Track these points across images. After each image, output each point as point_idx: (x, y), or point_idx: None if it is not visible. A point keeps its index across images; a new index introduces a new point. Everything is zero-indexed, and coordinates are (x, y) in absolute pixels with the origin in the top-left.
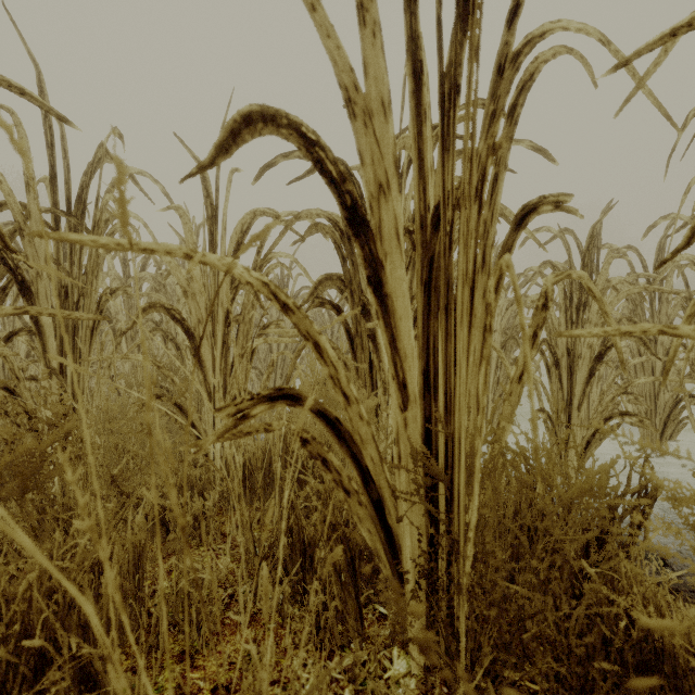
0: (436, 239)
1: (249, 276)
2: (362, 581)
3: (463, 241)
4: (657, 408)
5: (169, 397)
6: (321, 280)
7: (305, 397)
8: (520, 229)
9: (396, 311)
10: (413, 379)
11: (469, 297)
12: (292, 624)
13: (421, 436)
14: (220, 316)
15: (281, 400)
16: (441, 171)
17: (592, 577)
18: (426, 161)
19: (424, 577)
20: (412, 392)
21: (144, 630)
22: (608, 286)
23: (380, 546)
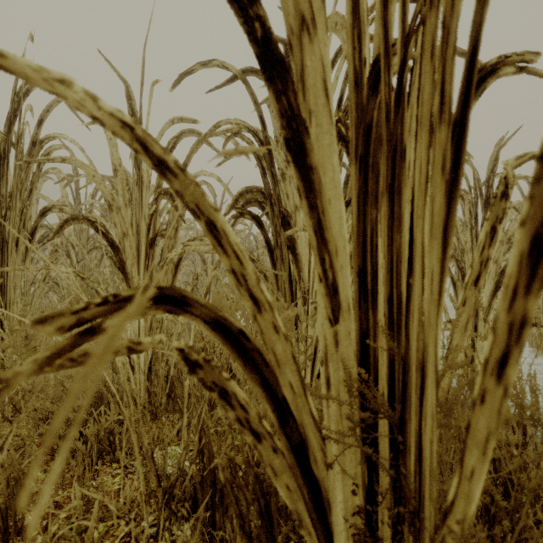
0: (373, 102)
1: (97, 111)
2: (280, 518)
3: (431, 64)
4: None
5: None
6: (242, 193)
7: (194, 305)
8: (477, 96)
9: (324, 190)
10: (345, 282)
11: (450, 138)
12: None
13: (356, 356)
14: (143, 229)
15: (155, 307)
16: (381, 11)
17: None
18: (361, 0)
19: None
20: (344, 299)
21: None
22: (509, 206)
23: (303, 508)
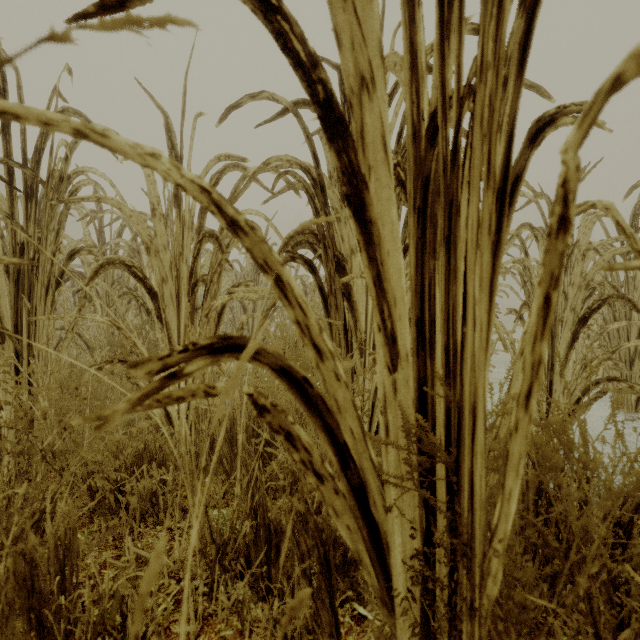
0: (431, 155)
1: (180, 178)
2: (337, 575)
3: (480, 133)
4: (633, 374)
5: (130, 361)
6: (293, 235)
7: (262, 352)
8: (535, 146)
9: (383, 242)
10: (403, 331)
11: (495, 204)
12: (252, 636)
13: (414, 403)
14: (185, 274)
15: (228, 354)
16: (439, 66)
17: (635, 585)
18: (419, 55)
19: (418, 585)
20: (402, 348)
21: (73, 639)
22: (589, 248)
23: (362, 548)
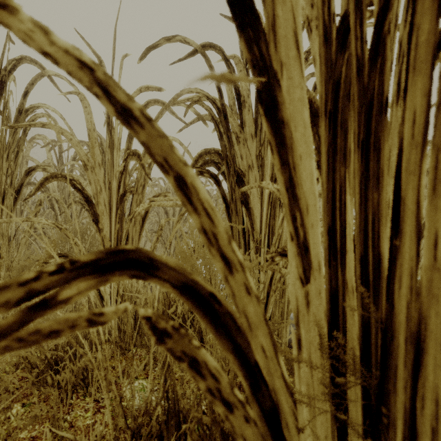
0: (341, 58)
1: (49, 48)
2: None
3: None
4: None
5: (71, 256)
6: (201, 154)
7: (162, 269)
8: None
9: (295, 146)
10: (315, 240)
11: None
12: None
13: (326, 315)
14: (114, 186)
15: (119, 274)
16: None
17: None
18: None
19: None
20: (314, 257)
21: None
22: None
23: None
